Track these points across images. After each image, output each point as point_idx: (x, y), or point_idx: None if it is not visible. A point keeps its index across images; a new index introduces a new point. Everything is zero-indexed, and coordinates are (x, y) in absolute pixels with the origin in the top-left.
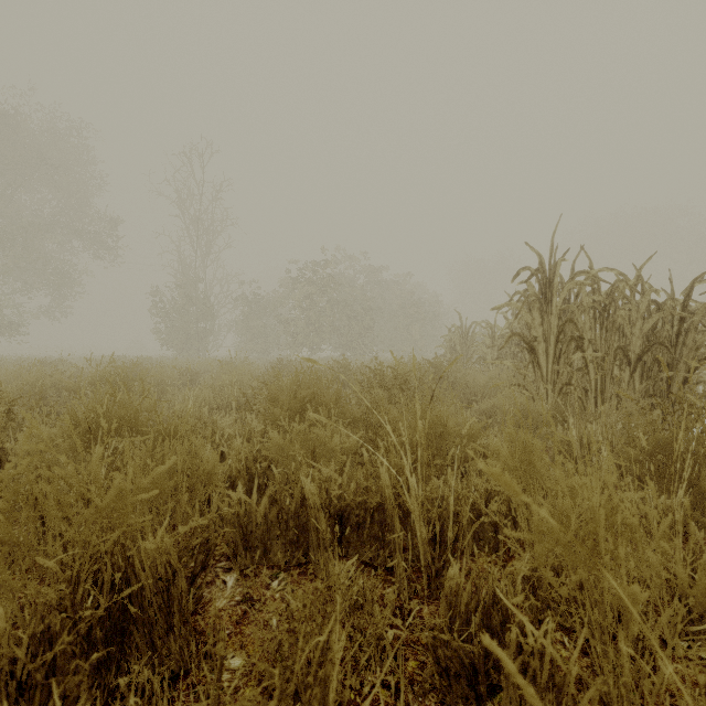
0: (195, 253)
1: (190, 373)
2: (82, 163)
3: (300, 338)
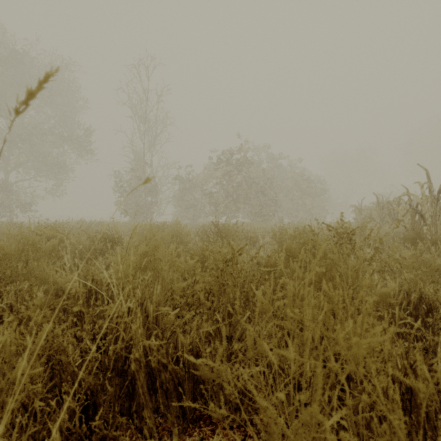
0: (143, 144)
1: (109, 239)
2: (72, 91)
3: (221, 207)
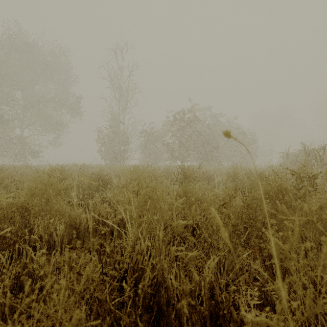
0: (118, 107)
1: (102, 179)
2: (67, 70)
3: (176, 153)
